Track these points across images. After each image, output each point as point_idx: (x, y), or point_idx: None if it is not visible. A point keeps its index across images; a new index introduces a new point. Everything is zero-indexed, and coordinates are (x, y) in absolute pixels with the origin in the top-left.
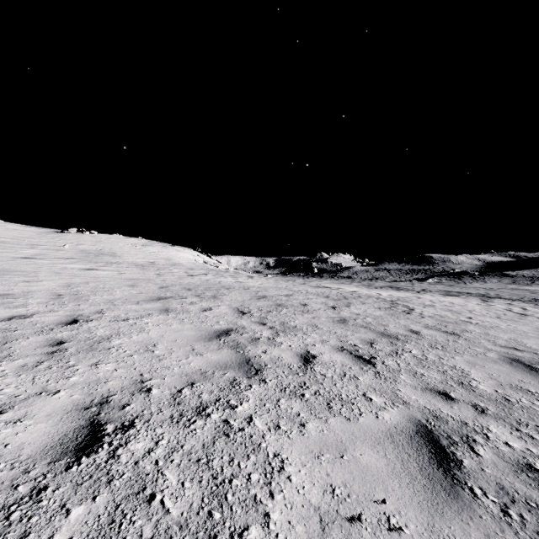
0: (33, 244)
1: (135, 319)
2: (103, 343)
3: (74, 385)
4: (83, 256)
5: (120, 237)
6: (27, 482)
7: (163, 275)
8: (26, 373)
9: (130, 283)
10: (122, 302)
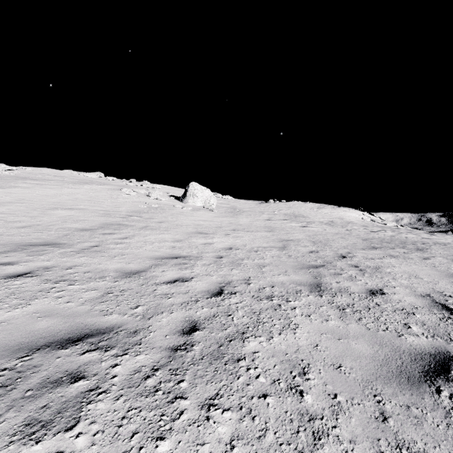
0: (260, 211)
1: (378, 259)
2: (380, 269)
3: (398, 286)
4: (289, 218)
5: (300, 203)
6: (437, 314)
7: (352, 231)
8: (364, 277)
9: (339, 236)
10: (353, 248)
